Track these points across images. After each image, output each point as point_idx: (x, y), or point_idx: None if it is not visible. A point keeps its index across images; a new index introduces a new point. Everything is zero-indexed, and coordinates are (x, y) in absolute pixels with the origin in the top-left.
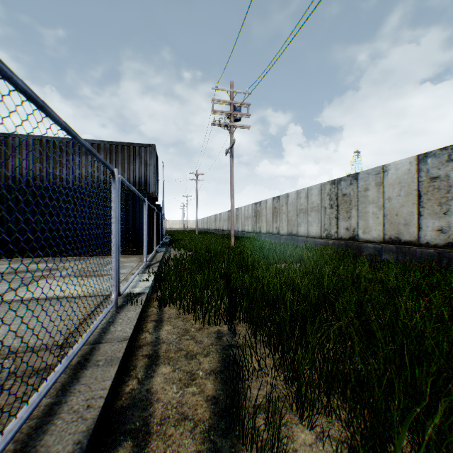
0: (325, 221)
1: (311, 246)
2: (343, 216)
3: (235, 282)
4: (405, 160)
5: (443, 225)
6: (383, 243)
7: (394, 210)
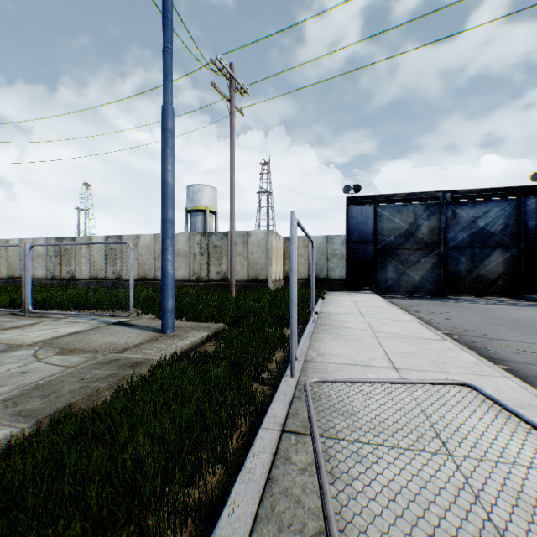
0: (51, 267)
1: (40, 285)
2: (66, 264)
3: (2, 300)
4: (101, 237)
5: (115, 270)
6: (91, 280)
7: (96, 262)
